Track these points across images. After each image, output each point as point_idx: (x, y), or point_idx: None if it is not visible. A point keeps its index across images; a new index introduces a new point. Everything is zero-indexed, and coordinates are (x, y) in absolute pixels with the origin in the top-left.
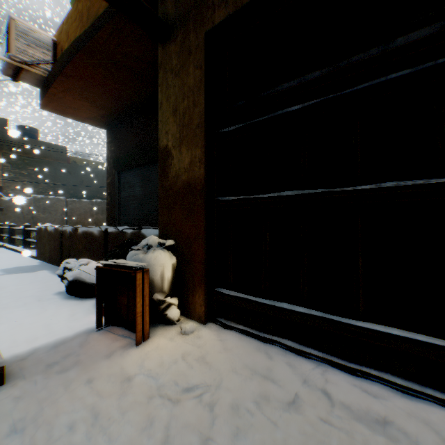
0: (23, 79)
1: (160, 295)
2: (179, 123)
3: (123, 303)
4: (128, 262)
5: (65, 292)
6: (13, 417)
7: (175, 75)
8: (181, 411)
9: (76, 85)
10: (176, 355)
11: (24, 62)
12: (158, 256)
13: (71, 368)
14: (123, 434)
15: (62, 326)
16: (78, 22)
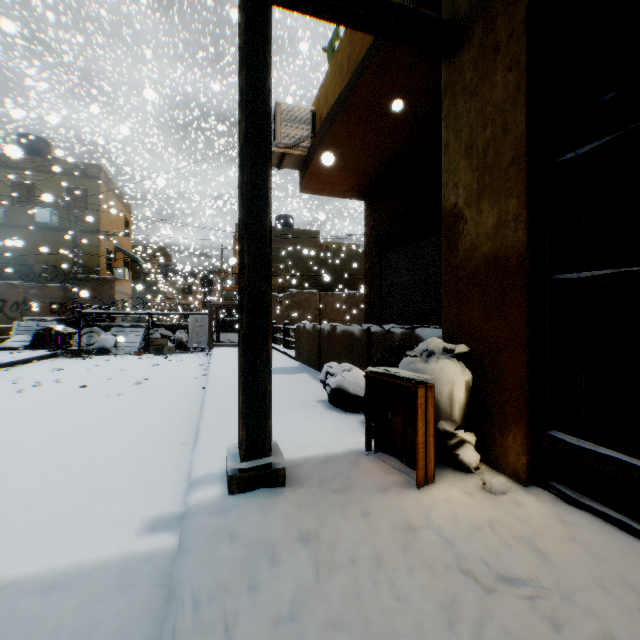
0: (285, 165)
1: (447, 425)
2: (476, 166)
3: (397, 426)
4: (405, 372)
5: (326, 401)
6: (297, 523)
7: (469, 95)
8: (498, 606)
9: (334, 154)
10: (479, 520)
11: (286, 147)
12: (445, 368)
13: (344, 491)
14: (414, 598)
15: (328, 439)
16: (337, 78)
